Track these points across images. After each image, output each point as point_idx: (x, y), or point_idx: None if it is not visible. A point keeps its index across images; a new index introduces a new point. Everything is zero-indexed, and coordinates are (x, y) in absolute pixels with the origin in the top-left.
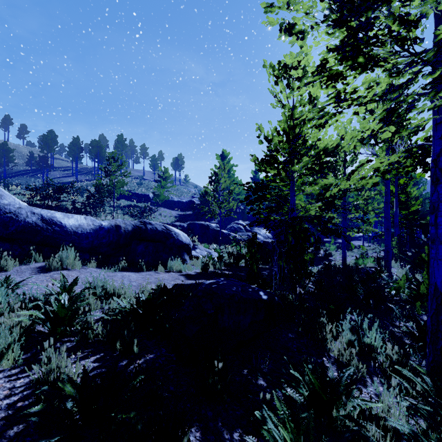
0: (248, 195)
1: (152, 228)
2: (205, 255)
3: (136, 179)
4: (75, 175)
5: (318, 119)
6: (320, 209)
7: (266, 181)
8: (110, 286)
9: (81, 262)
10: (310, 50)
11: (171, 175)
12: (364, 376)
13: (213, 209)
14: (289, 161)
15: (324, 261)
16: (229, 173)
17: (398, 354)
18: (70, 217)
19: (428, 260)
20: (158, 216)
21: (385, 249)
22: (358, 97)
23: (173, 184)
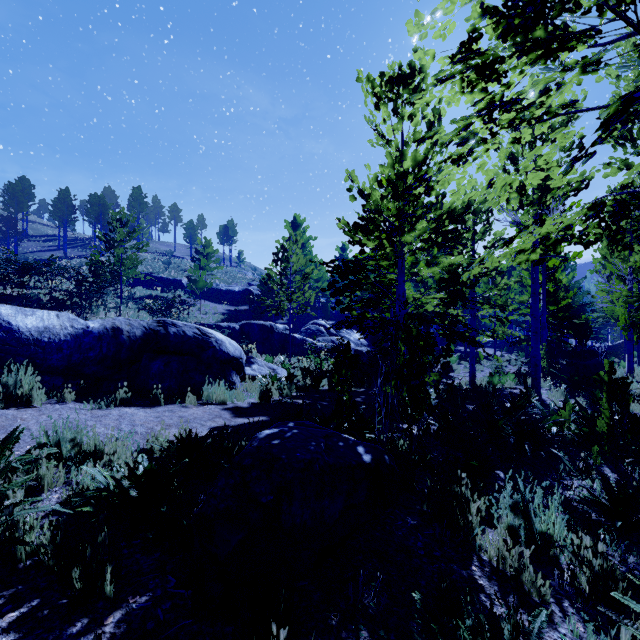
0: (333, 280)
1: (177, 332)
2: (266, 375)
3: (162, 256)
4: (63, 248)
5: (457, 146)
6: (444, 302)
7: (362, 260)
8: (88, 438)
9: (46, 393)
10: (451, 9)
11: (216, 251)
12: (548, 601)
13: (280, 302)
14: (398, 228)
15: (444, 379)
16: (304, 250)
17: (591, 548)
18: (29, 315)
19: (609, 380)
20: (195, 313)
21: (532, 362)
22: (529, 103)
23: (219, 264)
